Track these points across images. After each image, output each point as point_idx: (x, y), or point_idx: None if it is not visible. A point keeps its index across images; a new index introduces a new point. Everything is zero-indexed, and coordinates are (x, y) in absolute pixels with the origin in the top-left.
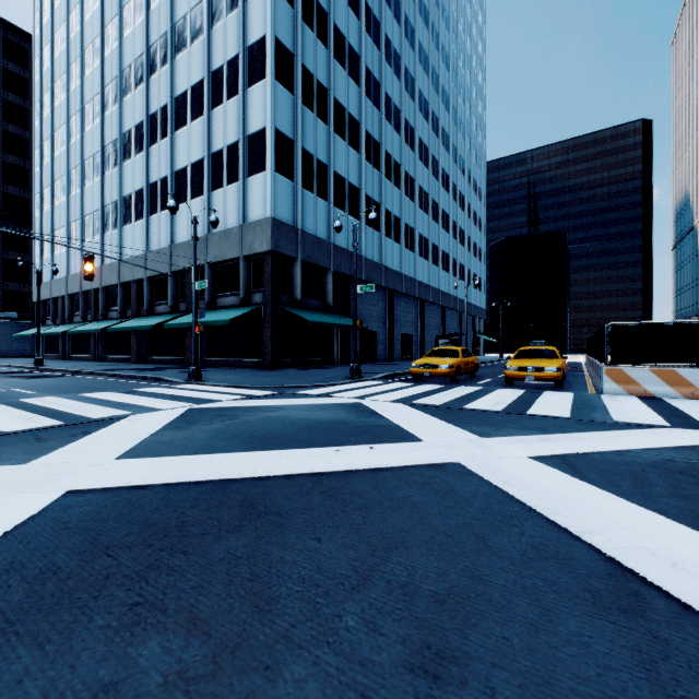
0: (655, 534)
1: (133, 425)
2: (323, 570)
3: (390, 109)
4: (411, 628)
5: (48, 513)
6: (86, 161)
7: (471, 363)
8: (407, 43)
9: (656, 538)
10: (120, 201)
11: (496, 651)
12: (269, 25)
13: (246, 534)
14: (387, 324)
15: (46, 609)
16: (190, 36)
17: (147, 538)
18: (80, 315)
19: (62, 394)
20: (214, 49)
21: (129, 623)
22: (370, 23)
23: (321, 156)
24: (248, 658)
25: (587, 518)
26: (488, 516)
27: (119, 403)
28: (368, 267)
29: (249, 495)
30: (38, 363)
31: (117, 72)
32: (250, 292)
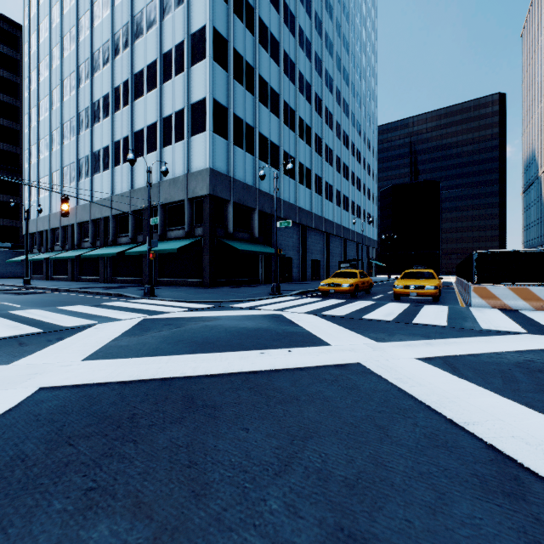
0: (526, 425)
1: (98, 332)
2: (250, 457)
3: (303, 84)
4: (326, 511)
5: (22, 407)
6: (65, 124)
7: (366, 282)
8: (316, 32)
9: (528, 428)
10: (91, 155)
11: (400, 533)
12: (208, 17)
13: (186, 425)
14: (300, 252)
15: (12, 494)
16: (146, 26)
17: (104, 429)
18: (60, 244)
19: (43, 307)
20: (165, 36)
21: (83, 507)
22: (287, 16)
23: (249, 120)
24: (185, 540)
25: (468, 410)
26: (387, 408)
27: (88, 314)
28: (286, 207)
29: (190, 391)
30: (26, 282)
31: (89, 54)
32: (193, 226)
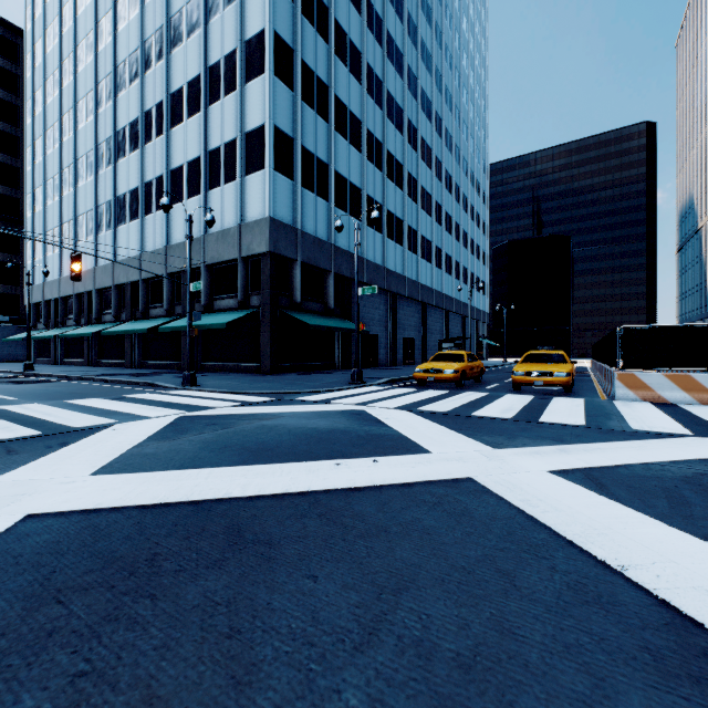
0: None
1: (117, 435)
2: (319, 621)
3: (392, 108)
4: None
5: None
6: (80, 159)
7: (476, 367)
8: (410, 40)
9: None
10: (114, 201)
11: None
12: (267, 19)
13: (228, 571)
14: (389, 328)
15: None
16: (186, 30)
17: (110, 578)
18: (73, 318)
19: (47, 401)
20: (211, 44)
21: (66, 704)
22: (372, 19)
23: (322, 155)
24: None
25: (626, 547)
26: (512, 545)
27: (106, 410)
28: (370, 269)
29: (236, 519)
30: (28, 367)
31: (111, 68)
32: (248, 294)
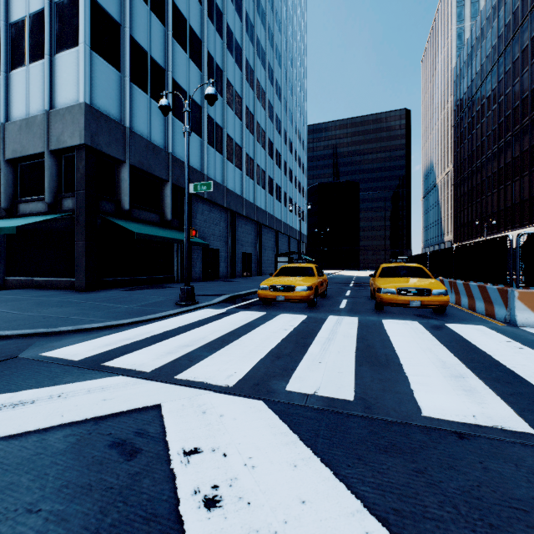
0: None
1: None
2: None
3: (232, 42)
4: None
5: None
6: None
7: (324, 282)
8: None
9: None
10: None
11: None
12: None
13: None
14: (229, 243)
15: None
16: None
17: None
18: None
19: None
20: None
21: None
22: None
23: (157, 57)
24: None
25: None
26: None
27: None
28: None
29: None
30: None
31: None
32: (60, 196)
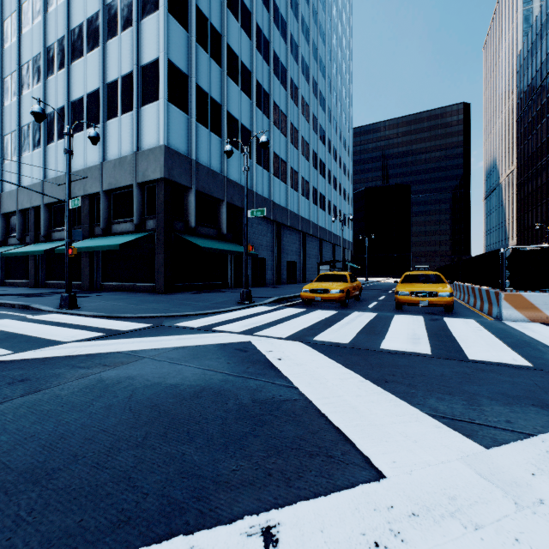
0: None
1: None
2: None
3: (278, 66)
4: None
5: None
6: None
7: (357, 287)
8: (292, 13)
9: None
10: (19, 131)
11: None
12: None
13: None
14: (275, 253)
15: None
16: None
17: None
18: None
19: None
20: None
21: None
22: None
23: (215, 95)
24: None
25: None
26: None
27: None
28: (259, 201)
29: None
30: None
31: (16, 6)
32: (144, 218)
